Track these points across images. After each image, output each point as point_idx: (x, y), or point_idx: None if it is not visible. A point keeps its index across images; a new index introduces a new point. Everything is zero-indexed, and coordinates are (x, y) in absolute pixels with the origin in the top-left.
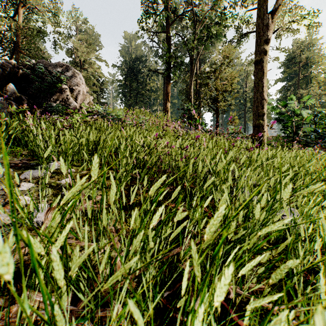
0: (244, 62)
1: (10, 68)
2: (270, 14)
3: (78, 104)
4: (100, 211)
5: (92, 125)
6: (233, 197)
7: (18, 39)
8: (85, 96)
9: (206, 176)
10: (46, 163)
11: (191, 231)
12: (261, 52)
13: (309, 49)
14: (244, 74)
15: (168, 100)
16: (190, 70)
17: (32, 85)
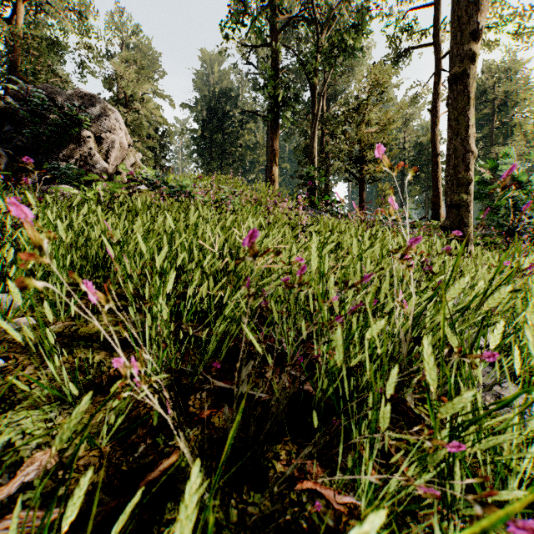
0: (402, 101)
1: None
2: None
3: (111, 165)
4: None
5: (122, 203)
6: None
7: (16, 57)
8: (126, 151)
9: (396, 349)
10: None
11: None
12: (463, 56)
13: (511, 78)
14: (402, 119)
15: (274, 162)
16: (313, 109)
17: (24, 130)
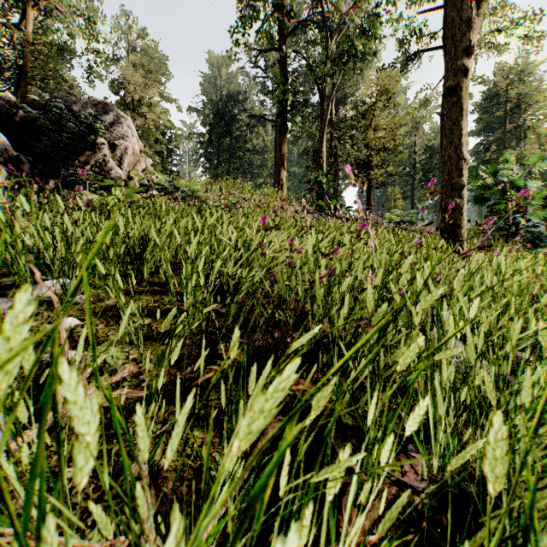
0: (412, 103)
1: (1, 105)
2: (474, 1)
3: (124, 171)
4: (24, 528)
5: (143, 207)
6: (531, 433)
7: (25, 63)
8: (138, 157)
9: (370, 313)
10: (25, 283)
11: (353, 469)
12: (457, 71)
13: (523, 80)
14: (412, 122)
15: (283, 167)
16: (322, 113)
17: (41, 138)
